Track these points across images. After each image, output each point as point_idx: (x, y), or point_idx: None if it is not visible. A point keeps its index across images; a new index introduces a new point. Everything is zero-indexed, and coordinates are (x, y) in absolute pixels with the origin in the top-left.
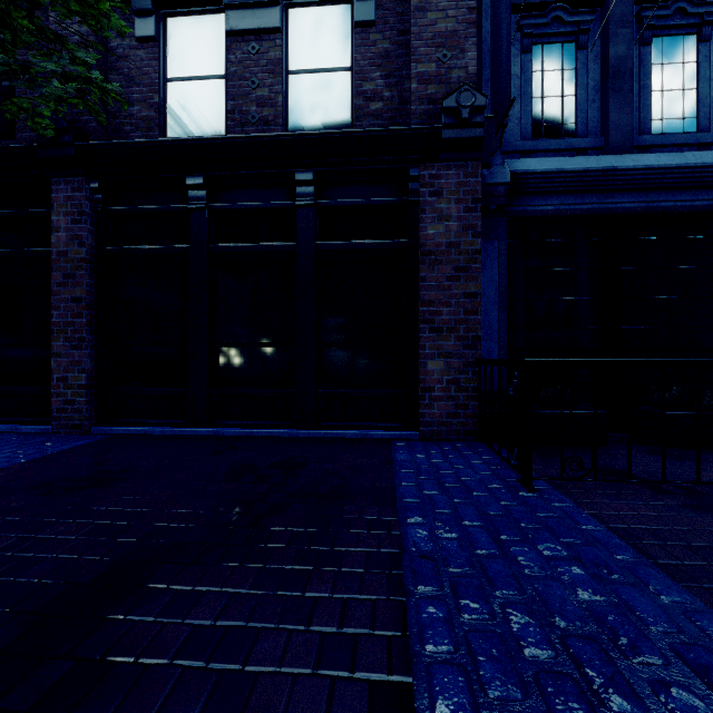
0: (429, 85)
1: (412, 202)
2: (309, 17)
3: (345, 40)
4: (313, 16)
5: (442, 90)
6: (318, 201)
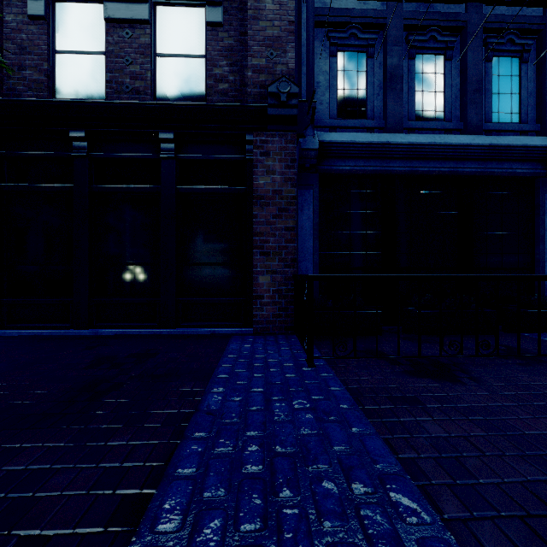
0: (260, 74)
1: (249, 159)
2: (172, 14)
3: (201, 35)
4: (176, 13)
5: (270, 79)
6: (178, 155)
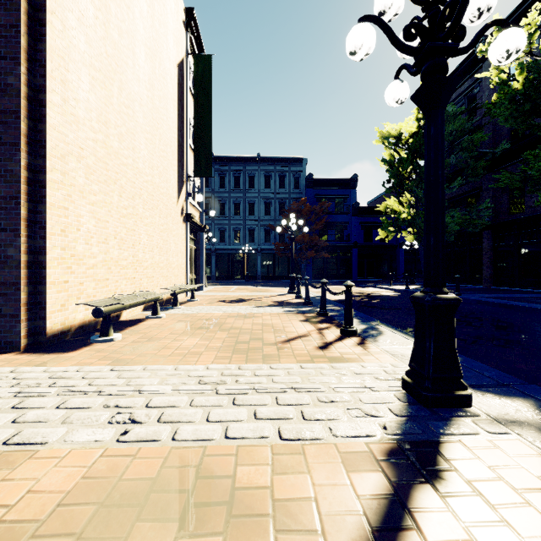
0: None
1: None
2: None
3: None
4: None
5: None
6: None
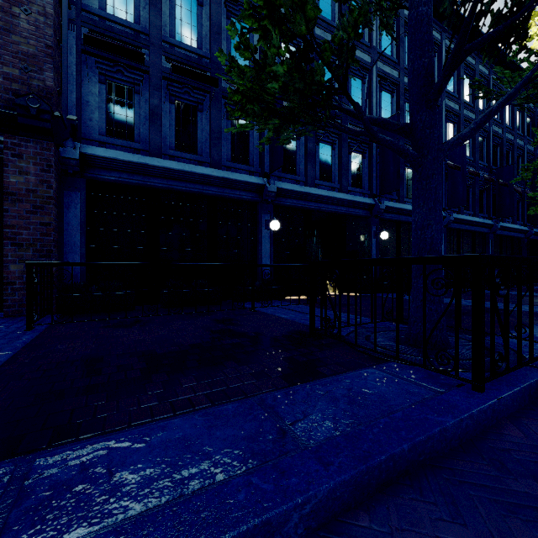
0: (13, 83)
1: (1, 157)
2: None
3: None
4: None
5: (25, 90)
6: None
